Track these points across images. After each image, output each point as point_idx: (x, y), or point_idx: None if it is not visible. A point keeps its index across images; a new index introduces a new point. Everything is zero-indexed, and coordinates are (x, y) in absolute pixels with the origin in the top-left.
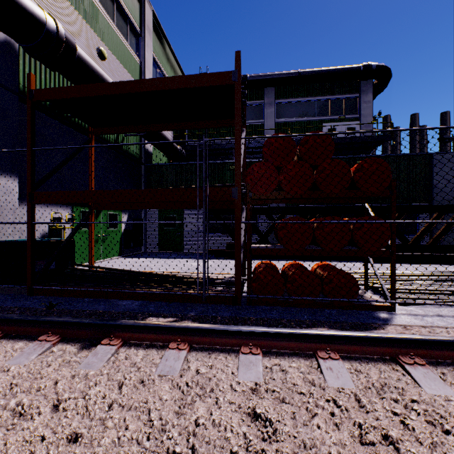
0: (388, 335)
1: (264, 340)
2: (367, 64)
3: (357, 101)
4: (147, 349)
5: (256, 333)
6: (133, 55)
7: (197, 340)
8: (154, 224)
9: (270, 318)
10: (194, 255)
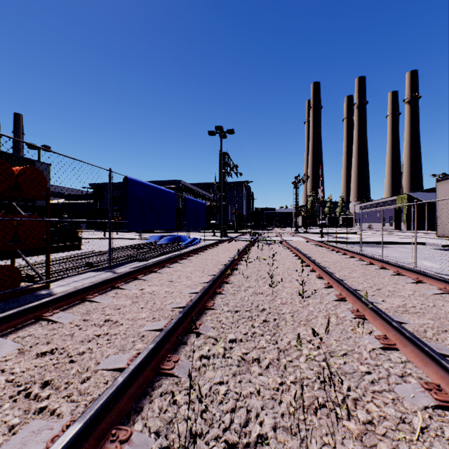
0: (79, 288)
1: None
2: None
3: None
4: None
5: None
6: None
7: None
8: None
9: None
10: None
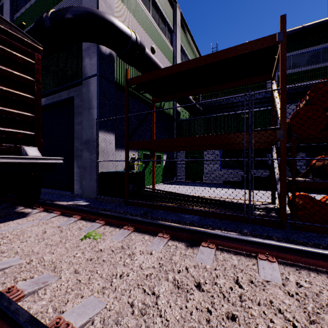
0: None
1: None
2: None
3: None
4: (237, 255)
5: None
6: (169, 46)
7: (281, 255)
8: (182, 162)
9: None
10: (213, 184)
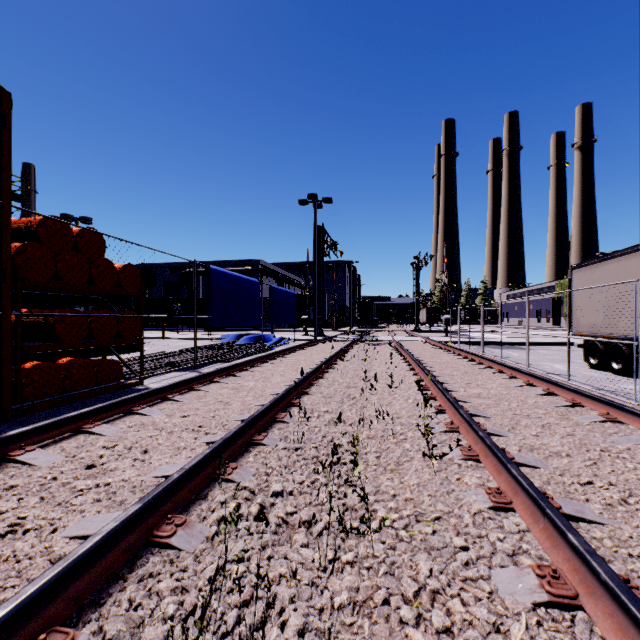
0: (187, 379)
1: (139, 402)
2: None
3: None
4: (64, 441)
5: (134, 399)
6: None
7: (98, 419)
8: None
9: None
10: None
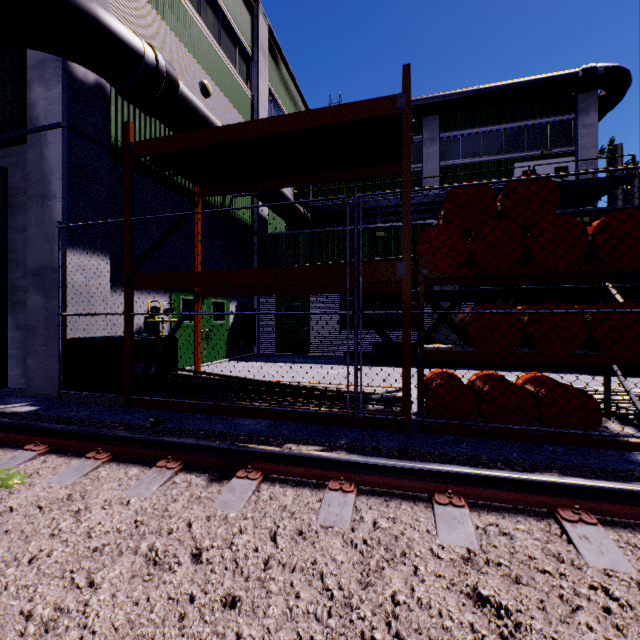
0: None
1: (468, 487)
2: (589, 66)
3: (572, 126)
4: (297, 487)
5: (455, 476)
6: (242, 87)
7: (366, 479)
8: (270, 316)
9: (461, 454)
10: (326, 358)
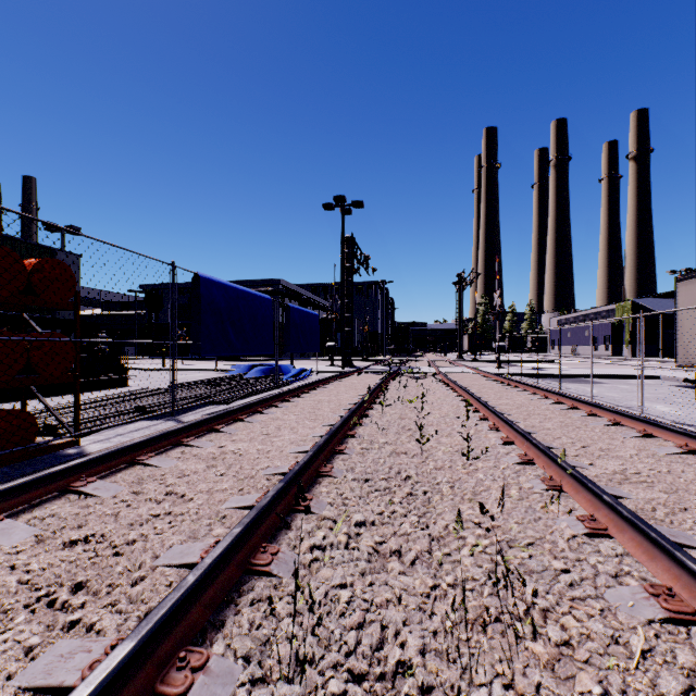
0: (126, 445)
1: None
2: None
3: None
4: None
5: None
6: None
7: None
8: None
9: None
10: None
